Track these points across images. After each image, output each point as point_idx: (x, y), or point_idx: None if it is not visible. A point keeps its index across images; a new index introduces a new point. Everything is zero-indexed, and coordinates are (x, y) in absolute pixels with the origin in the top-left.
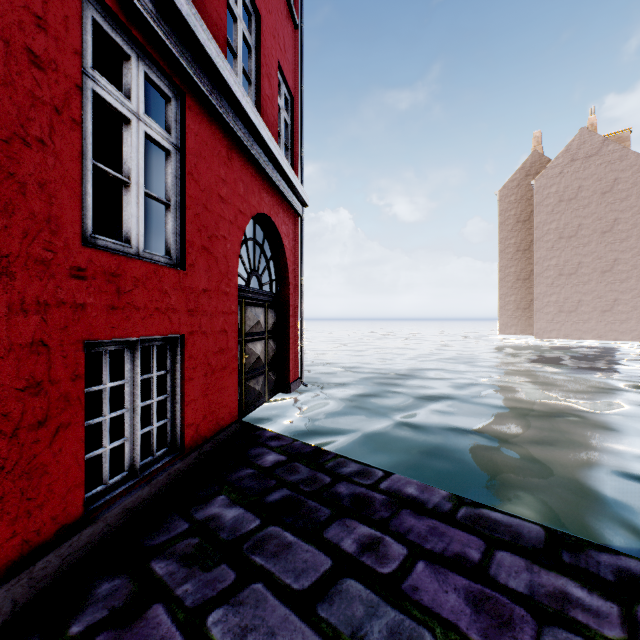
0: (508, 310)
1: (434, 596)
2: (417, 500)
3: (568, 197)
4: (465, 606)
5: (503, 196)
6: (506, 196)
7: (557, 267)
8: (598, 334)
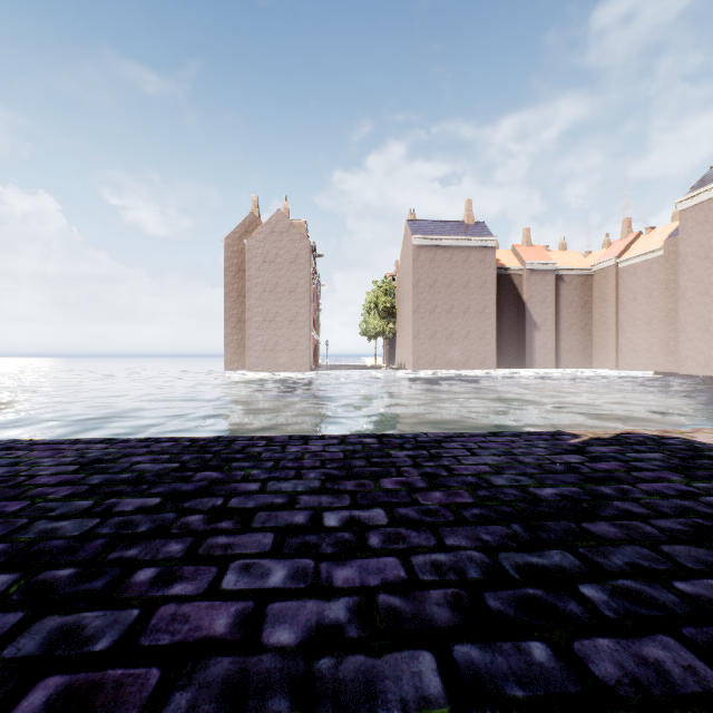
0: (232, 348)
1: (37, 455)
2: (47, 443)
3: (270, 260)
4: (49, 454)
5: (228, 244)
6: (231, 245)
7: (263, 314)
8: (288, 367)
